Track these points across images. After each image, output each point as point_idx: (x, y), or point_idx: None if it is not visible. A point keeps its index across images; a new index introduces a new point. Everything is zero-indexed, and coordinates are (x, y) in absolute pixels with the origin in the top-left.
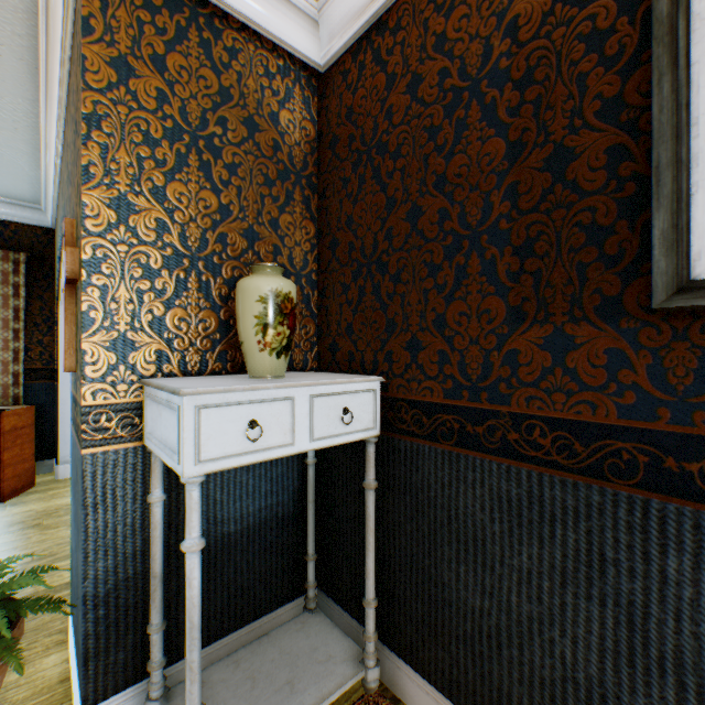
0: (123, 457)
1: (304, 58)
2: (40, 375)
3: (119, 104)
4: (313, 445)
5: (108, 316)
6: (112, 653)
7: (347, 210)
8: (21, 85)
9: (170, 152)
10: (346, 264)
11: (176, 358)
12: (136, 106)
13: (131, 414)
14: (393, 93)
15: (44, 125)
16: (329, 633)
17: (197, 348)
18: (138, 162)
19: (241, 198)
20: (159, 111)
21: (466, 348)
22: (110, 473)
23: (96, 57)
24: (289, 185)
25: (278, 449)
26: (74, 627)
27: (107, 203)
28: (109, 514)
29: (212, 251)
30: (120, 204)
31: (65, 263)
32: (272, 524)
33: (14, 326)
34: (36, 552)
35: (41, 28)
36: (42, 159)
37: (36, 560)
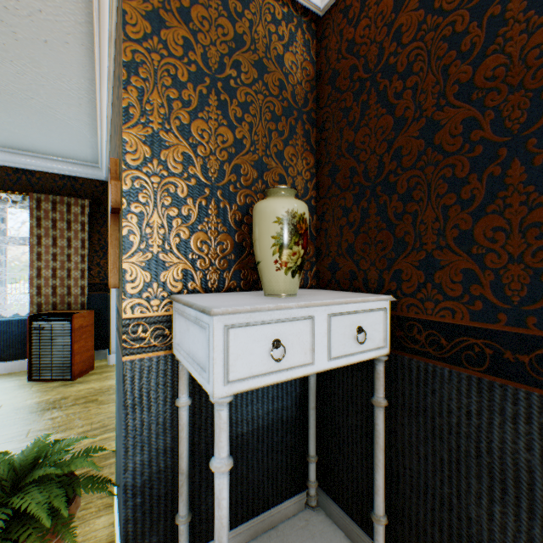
0: (156, 364)
1: (306, 3)
2: (98, 287)
3: (152, 52)
4: (330, 364)
5: (143, 240)
6: (147, 537)
7: (348, 138)
8: (83, 67)
9: (193, 93)
10: (346, 189)
11: (198, 276)
12: (165, 53)
13: (162, 326)
14: (402, 12)
15: (99, 98)
16: (333, 536)
17: (216, 268)
18: (167, 103)
19: (252, 133)
20: (184, 58)
21: (503, 267)
22: (145, 377)
23: (134, 12)
24: (291, 120)
25: (298, 369)
26: (117, 499)
27: (142, 140)
28: (144, 414)
29: (227, 181)
30: (153, 140)
31: (110, 196)
32: (278, 426)
33: (81, 252)
34: (94, 423)
35: (94, 13)
36: (98, 127)
37: (93, 429)
